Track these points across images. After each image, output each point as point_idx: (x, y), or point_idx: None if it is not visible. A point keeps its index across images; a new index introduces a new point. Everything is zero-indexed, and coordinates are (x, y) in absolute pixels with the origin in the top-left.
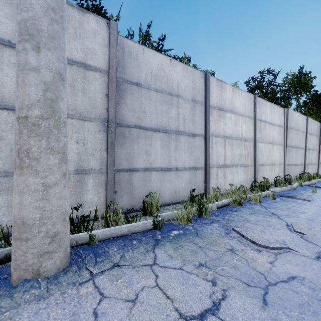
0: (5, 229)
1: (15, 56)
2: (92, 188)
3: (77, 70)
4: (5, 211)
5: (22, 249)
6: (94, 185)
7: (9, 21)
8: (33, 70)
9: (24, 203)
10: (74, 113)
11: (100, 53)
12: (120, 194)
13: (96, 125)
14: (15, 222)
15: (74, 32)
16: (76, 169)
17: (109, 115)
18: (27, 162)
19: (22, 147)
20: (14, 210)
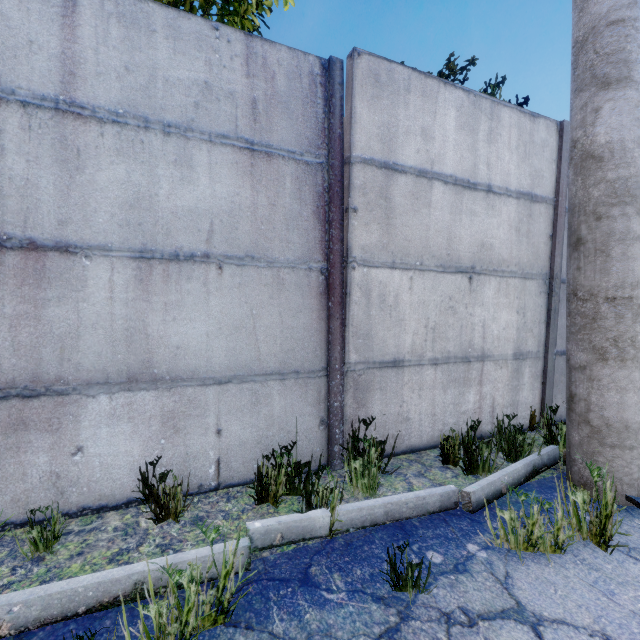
0: (450, 434)
1: (471, 200)
2: (527, 381)
3: (524, 206)
4: (451, 410)
5: (624, 459)
6: (530, 377)
7: (469, 155)
8: (637, 239)
9: (628, 403)
10: (517, 269)
11: (546, 175)
12: (554, 392)
13: (537, 284)
14: (609, 426)
15: (523, 150)
16: (514, 352)
17: (554, 268)
18: (632, 353)
19: (623, 335)
20: (606, 411)
